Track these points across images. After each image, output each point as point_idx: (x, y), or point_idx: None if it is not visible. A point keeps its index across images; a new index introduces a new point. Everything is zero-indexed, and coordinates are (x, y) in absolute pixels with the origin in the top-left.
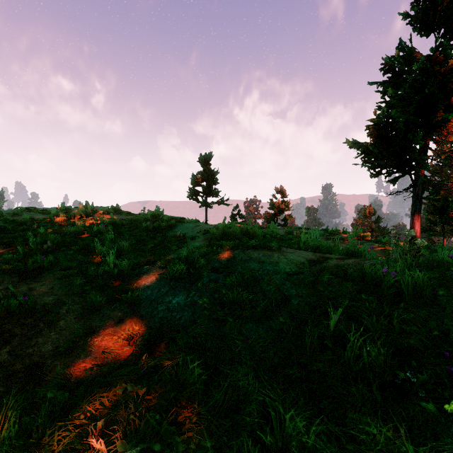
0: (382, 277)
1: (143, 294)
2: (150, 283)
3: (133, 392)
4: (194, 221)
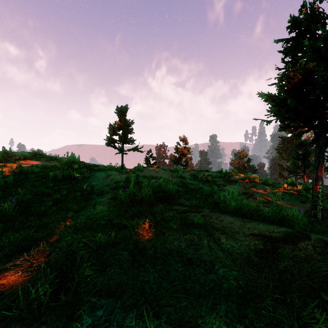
0: None
1: None
2: None
3: None
4: (107, 170)
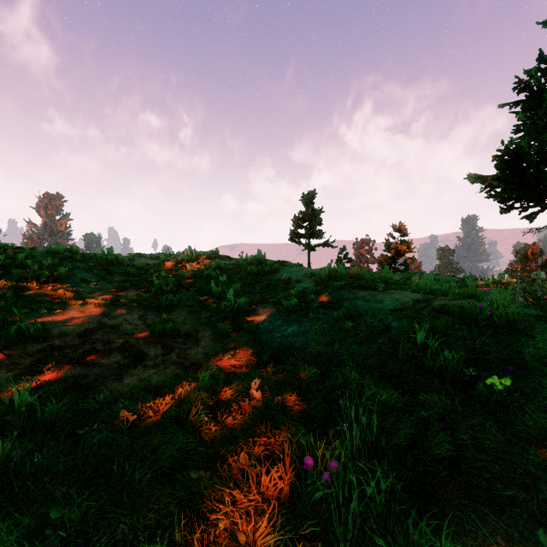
0: (479, 311)
1: (261, 325)
2: (266, 317)
3: (270, 378)
4: (297, 265)
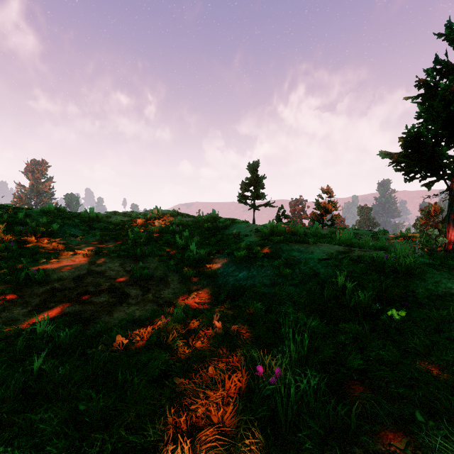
0: (385, 260)
1: (218, 271)
2: (221, 265)
3: (227, 312)
4: (245, 222)
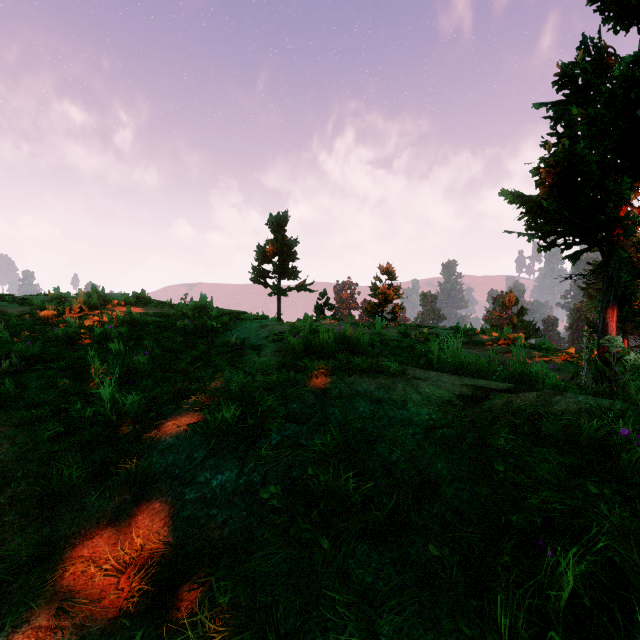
0: (617, 442)
1: (159, 461)
2: (174, 439)
3: None
4: (259, 318)
